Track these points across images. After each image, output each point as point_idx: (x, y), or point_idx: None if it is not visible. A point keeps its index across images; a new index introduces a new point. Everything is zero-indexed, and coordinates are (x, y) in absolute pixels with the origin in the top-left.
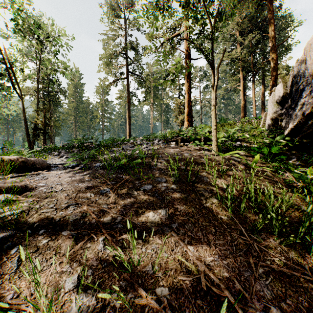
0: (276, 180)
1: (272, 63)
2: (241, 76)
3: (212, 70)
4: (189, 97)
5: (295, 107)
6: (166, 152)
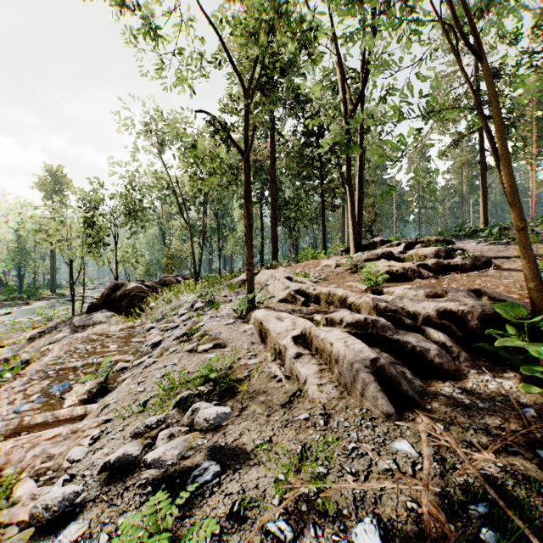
0: None
1: None
2: None
3: None
4: None
5: None
6: None
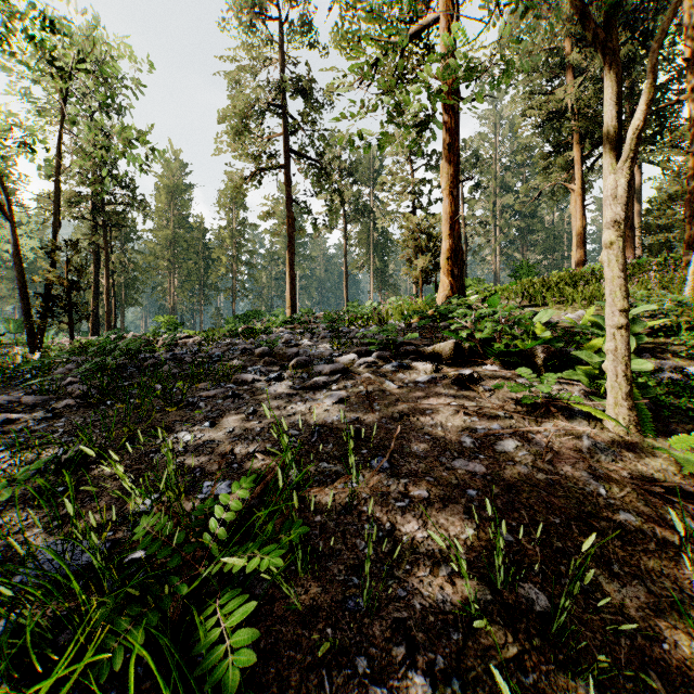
0: None
1: (693, 106)
2: (578, 155)
3: (612, 68)
4: (454, 207)
5: None
6: (407, 425)
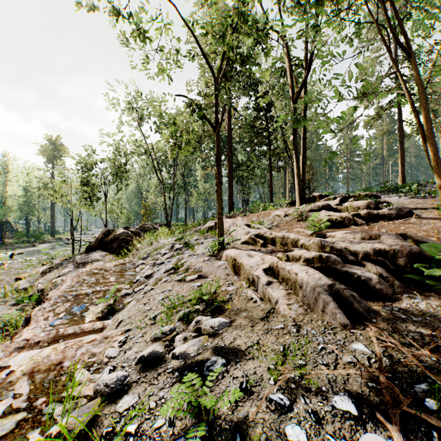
0: None
1: None
2: None
3: None
4: None
5: None
6: None
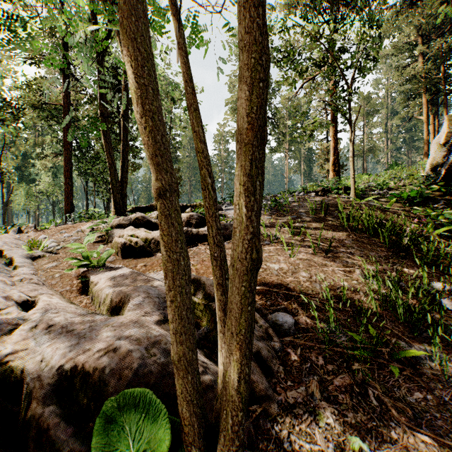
0: (403, 217)
1: None
2: (423, 100)
3: (350, 125)
4: (335, 143)
5: (451, 150)
6: (306, 200)
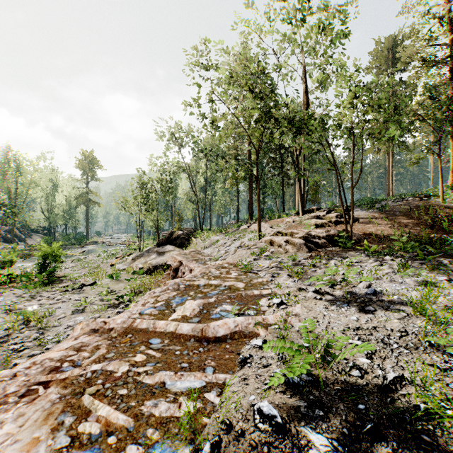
0: None
1: None
2: None
3: (439, 158)
4: None
5: None
6: (407, 204)
